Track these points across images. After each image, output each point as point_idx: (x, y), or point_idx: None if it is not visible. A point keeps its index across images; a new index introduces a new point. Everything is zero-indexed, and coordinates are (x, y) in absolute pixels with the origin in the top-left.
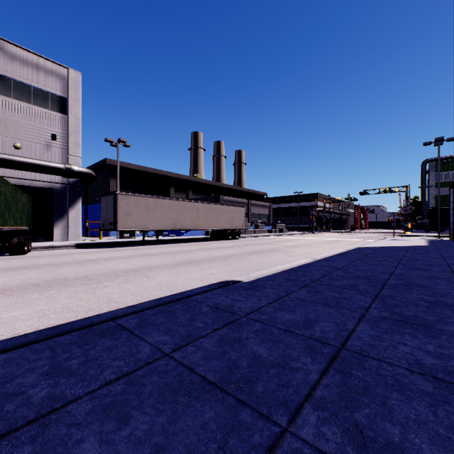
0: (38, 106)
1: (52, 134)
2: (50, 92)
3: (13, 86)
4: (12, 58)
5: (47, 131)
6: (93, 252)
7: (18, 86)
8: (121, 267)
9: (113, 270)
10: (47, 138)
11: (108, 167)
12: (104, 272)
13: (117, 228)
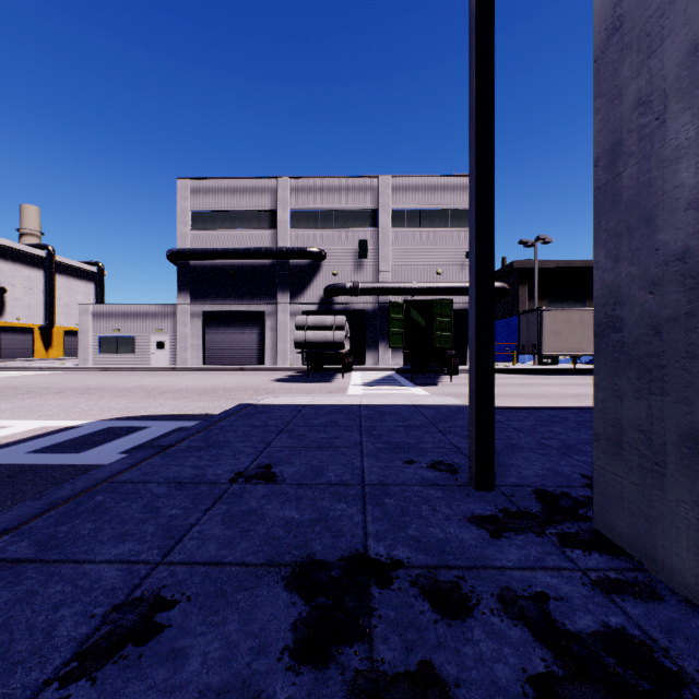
0: (454, 228)
1: (466, 252)
2: (463, 209)
3: (435, 216)
4: (435, 190)
5: (461, 251)
6: (517, 377)
7: (439, 214)
8: (565, 392)
9: (558, 393)
10: (462, 258)
11: (515, 272)
12: (551, 394)
13: (541, 352)
